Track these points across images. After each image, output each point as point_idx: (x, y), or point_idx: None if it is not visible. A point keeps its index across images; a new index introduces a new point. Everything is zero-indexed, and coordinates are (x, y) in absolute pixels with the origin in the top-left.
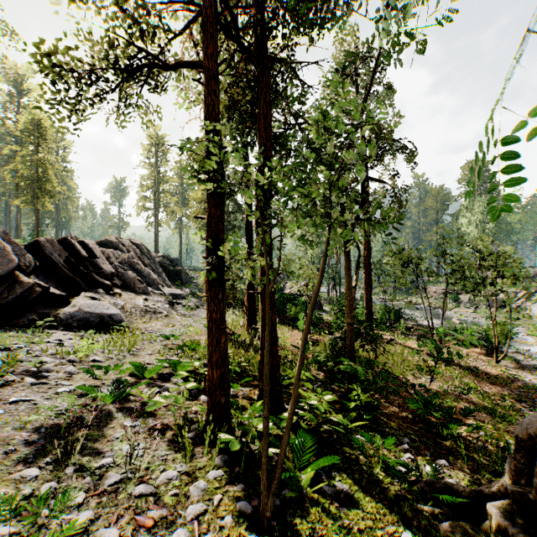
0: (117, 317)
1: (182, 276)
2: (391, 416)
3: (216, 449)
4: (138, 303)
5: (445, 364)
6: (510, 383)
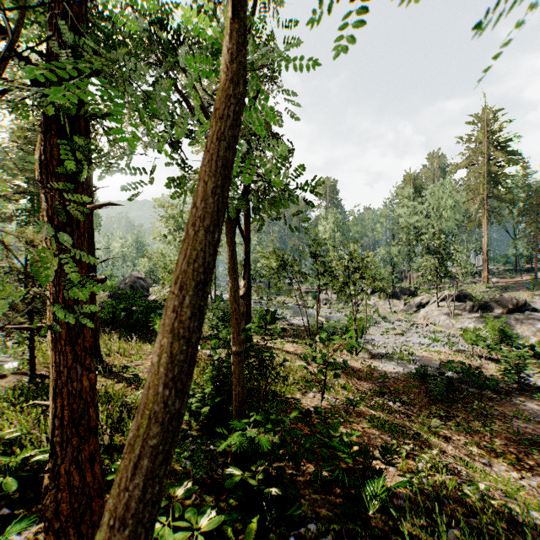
0: None
1: None
2: (298, 484)
3: None
4: None
5: (336, 376)
6: (371, 374)
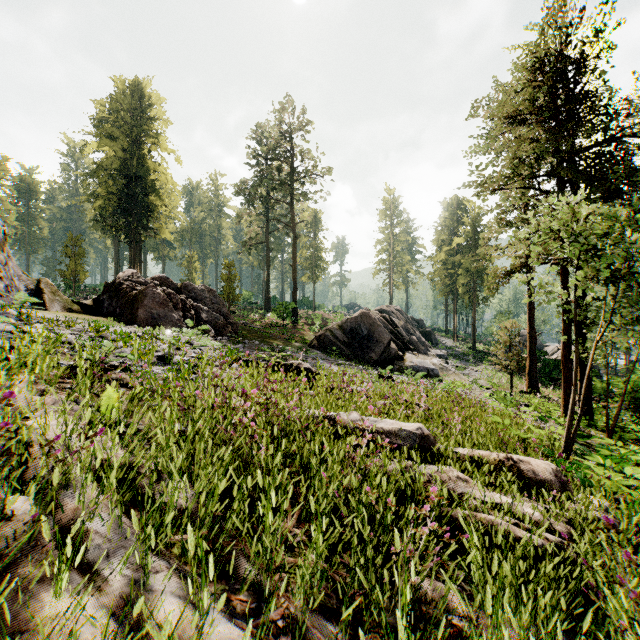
0: (435, 371)
1: (432, 337)
2: None
3: None
4: (434, 362)
5: None
6: None
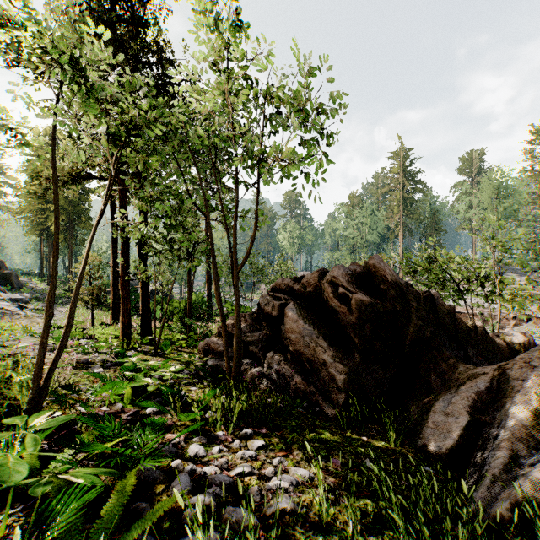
0: None
1: (13, 280)
2: None
3: (131, 346)
4: None
5: None
6: None
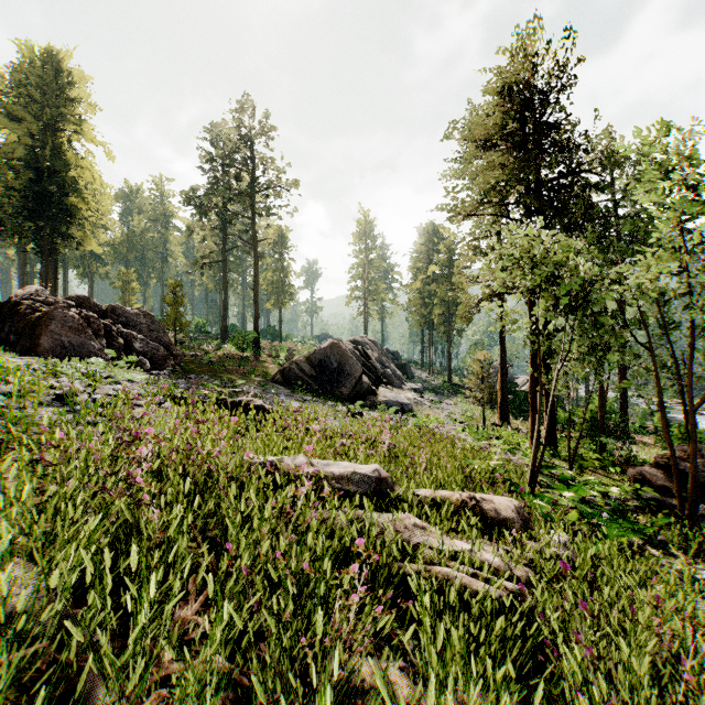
0: (410, 406)
1: (407, 370)
2: None
3: None
4: (408, 396)
5: None
6: None
